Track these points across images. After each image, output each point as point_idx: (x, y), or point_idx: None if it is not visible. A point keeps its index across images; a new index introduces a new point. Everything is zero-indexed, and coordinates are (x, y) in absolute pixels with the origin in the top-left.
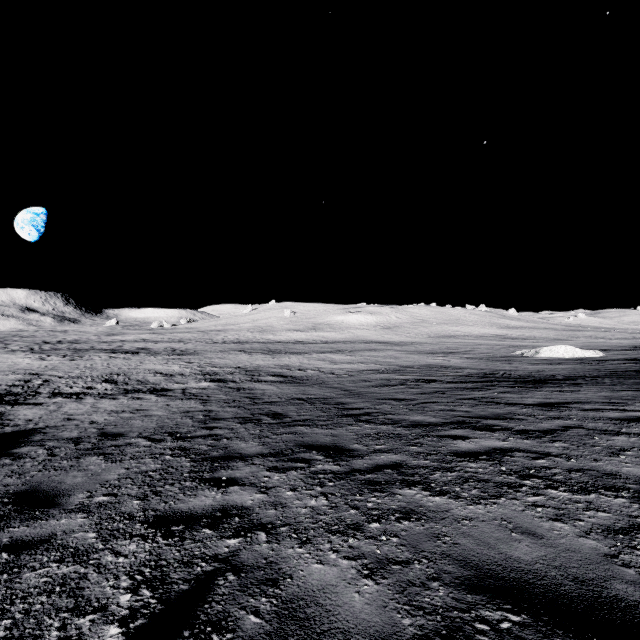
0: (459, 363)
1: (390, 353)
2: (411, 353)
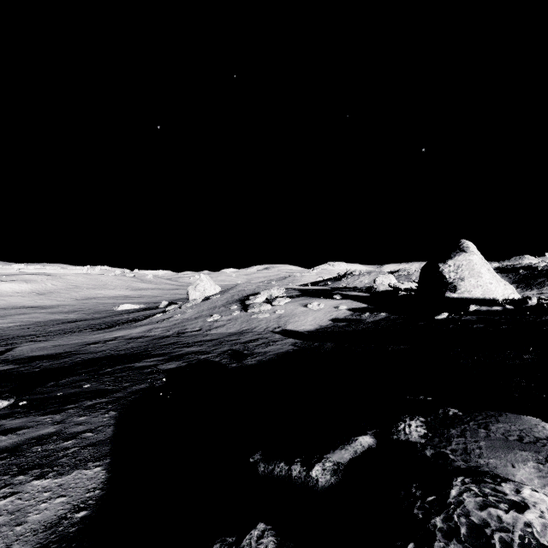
0: (72, 317)
1: (35, 315)
2: (50, 314)
